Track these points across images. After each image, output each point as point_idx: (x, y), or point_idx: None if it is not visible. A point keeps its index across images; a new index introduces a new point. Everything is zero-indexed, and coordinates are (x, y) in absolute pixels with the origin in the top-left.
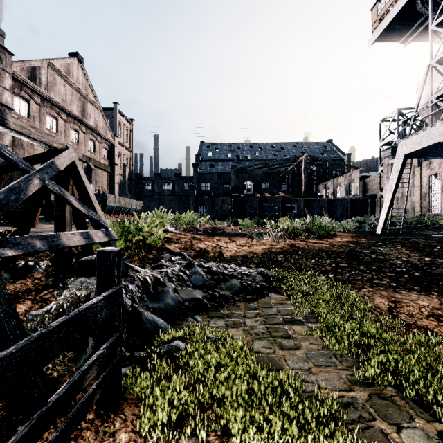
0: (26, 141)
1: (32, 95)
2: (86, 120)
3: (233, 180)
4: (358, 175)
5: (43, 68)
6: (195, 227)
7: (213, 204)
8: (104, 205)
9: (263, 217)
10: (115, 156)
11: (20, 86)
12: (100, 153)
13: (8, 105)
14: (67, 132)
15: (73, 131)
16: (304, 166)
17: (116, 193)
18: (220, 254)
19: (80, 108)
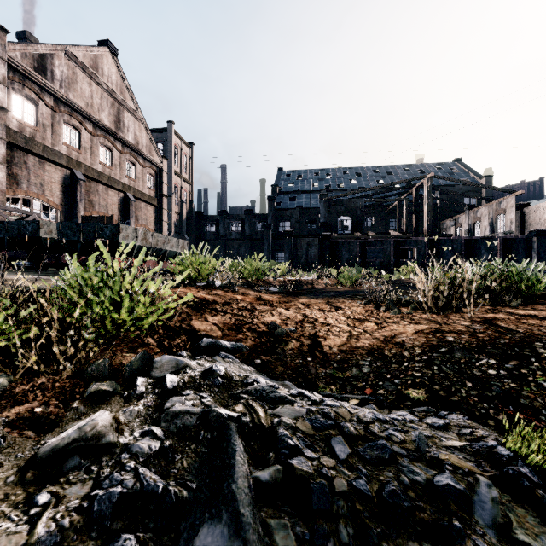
0: (32, 159)
1: (40, 94)
2: (122, 134)
3: (323, 214)
4: (514, 202)
5: (58, 57)
6: (266, 280)
7: (295, 248)
8: (116, 244)
9: (366, 266)
10: (164, 185)
11: (22, 80)
12: (142, 180)
13: (0, 104)
14: (95, 149)
15: (104, 148)
16: (428, 192)
17: (165, 234)
18: (314, 342)
19: (113, 117)
